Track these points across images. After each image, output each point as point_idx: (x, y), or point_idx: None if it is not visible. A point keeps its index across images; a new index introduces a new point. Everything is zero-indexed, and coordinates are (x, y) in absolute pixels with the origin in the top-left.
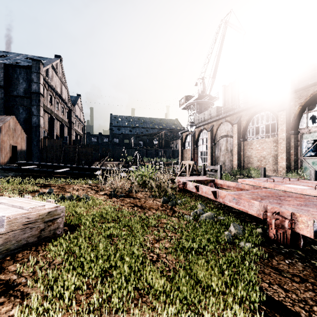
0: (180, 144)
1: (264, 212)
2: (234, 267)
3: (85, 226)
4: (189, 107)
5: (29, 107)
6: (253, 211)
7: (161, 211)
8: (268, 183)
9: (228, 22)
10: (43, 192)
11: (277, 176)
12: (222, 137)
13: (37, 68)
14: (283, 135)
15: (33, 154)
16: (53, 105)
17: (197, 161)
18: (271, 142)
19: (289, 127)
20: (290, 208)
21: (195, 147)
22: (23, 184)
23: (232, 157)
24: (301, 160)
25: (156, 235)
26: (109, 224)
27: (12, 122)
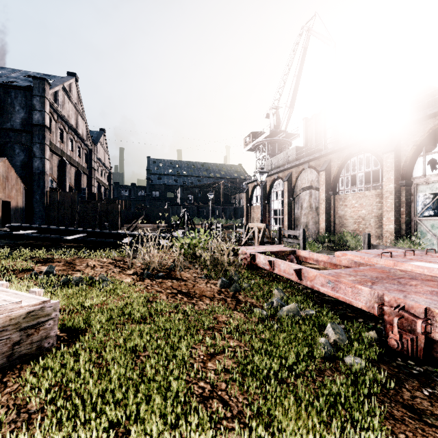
0: (245, 200)
1: (379, 305)
2: (342, 407)
3: (94, 331)
4: (257, 147)
5: (30, 146)
6: (360, 302)
7: (218, 301)
8: (383, 258)
9: (312, 30)
10: (39, 272)
11: (382, 244)
12: (304, 190)
13: (41, 90)
14: (390, 187)
15: (35, 213)
16: (65, 144)
17: (269, 223)
18: (373, 196)
19: (399, 175)
20: (420, 299)
21: (266, 203)
22: (10, 259)
23: (317, 217)
24: (415, 222)
25: (210, 345)
26: (134, 328)
27: (3, 166)
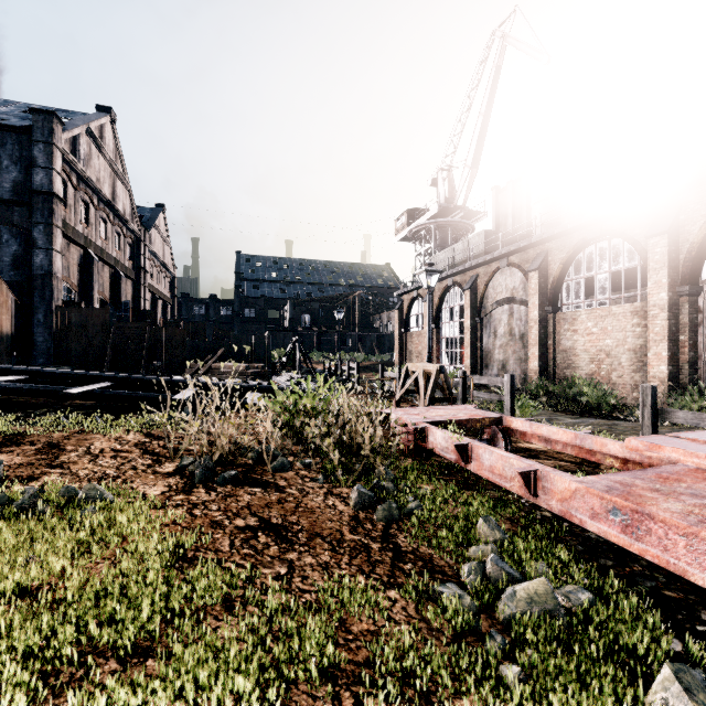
0: (397, 322)
1: None
2: None
3: None
4: (417, 235)
5: (27, 229)
6: None
7: (350, 556)
8: None
9: (509, 36)
10: None
11: None
12: (500, 305)
13: (47, 132)
14: (660, 298)
15: (36, 344)
16: (93, 227)
17: (437, 360)
18: (627, 315)
19: (676, 276)
20: None
21: (433, 327)
22: None
23: (523, 351)
24: None
25: None
26: (91, 702)
27: None
